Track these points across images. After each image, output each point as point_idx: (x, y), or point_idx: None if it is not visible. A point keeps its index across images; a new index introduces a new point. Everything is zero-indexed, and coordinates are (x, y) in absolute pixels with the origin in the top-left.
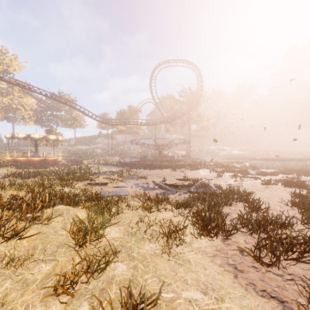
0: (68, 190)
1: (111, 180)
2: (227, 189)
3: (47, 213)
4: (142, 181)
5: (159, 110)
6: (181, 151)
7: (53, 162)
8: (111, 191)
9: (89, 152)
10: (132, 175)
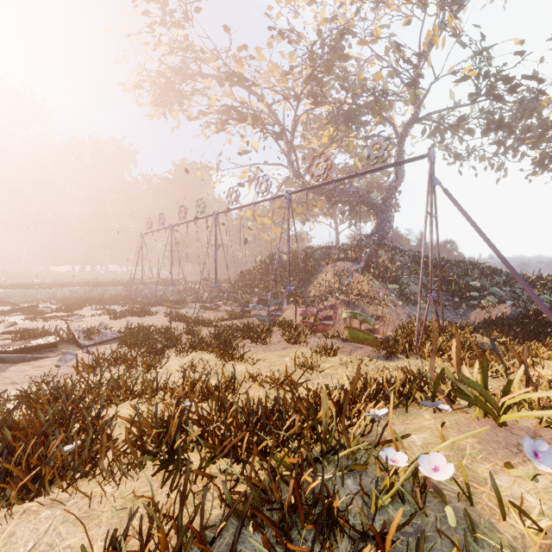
0: None
1: None
2: (134, 326)
3: (112, 433)
4: None
5: None
6: None
7: None
8: None
9: None
10: None
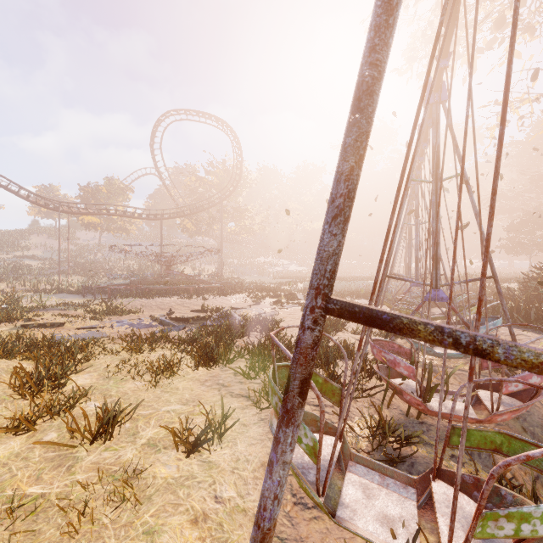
0: None
1: (71, 318)
2: (252, 318)
3: None
4: (132, 317)
5: (169, 193)
6: (211, 266)
7: None
8: (73, 334)
9: (9, 267)
10: (113, 308)
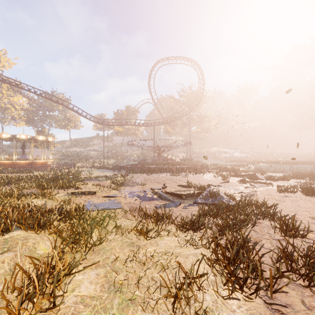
0: (42, 203)
1: (101, 188)
2: (243, 200)
3: None
4: (139, 189)
5: (158, 110)
6: (181, 154)
7: (42, 166)
8: (99, 202)
9: (84, 155)
10: (127, 181)
